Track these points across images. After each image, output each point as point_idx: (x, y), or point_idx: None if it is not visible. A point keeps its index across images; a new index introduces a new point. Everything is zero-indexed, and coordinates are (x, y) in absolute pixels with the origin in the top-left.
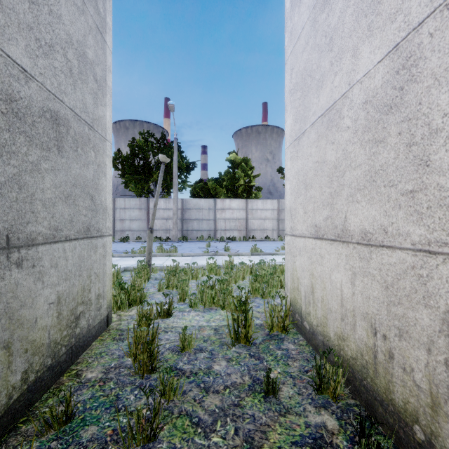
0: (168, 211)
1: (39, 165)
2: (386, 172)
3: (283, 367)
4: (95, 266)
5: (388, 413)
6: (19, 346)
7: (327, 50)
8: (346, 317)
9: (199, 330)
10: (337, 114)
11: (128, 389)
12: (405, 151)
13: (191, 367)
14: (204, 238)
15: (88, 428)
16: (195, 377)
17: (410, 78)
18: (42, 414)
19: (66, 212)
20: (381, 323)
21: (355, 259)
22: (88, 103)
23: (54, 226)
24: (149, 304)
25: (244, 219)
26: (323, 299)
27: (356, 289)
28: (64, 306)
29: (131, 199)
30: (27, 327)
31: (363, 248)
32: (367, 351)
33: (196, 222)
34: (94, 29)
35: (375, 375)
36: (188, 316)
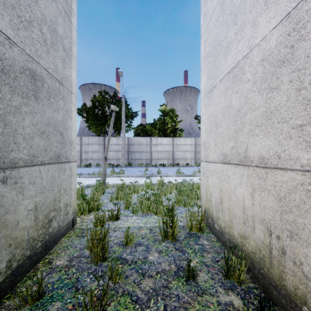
0: (118, 146)
1: (20, 109)
2: (279, 112)
3: (199, 258)
4: (63, 183)
5: (281, 295)
6: (5, 242)
7: (232, 24)
8: (247, 221)
9: (139, 230)
10: (240, 71)
11: (85, 274)
12: (295, 94)
13: (132, 257)
14: (143, 165)
15: (55, 303)
16: (135, 265)
17: (299, 38)
18: (20, 293)
19: (42, 144)
20: (275, 226)
21: (254, 178)
22: (58, 66)
23: (32, 154)
24: (102, 210)
25: (171, 151)
26: (229, 208)
27: (255, 201)
28: (40, 212)
29: (93, 137)
30: (10, 228)
31: (260, 169)
32: (264, 247)
33: (138, 153)
34: (63, 13)
35: (270, 266)
36: (131, 220)
